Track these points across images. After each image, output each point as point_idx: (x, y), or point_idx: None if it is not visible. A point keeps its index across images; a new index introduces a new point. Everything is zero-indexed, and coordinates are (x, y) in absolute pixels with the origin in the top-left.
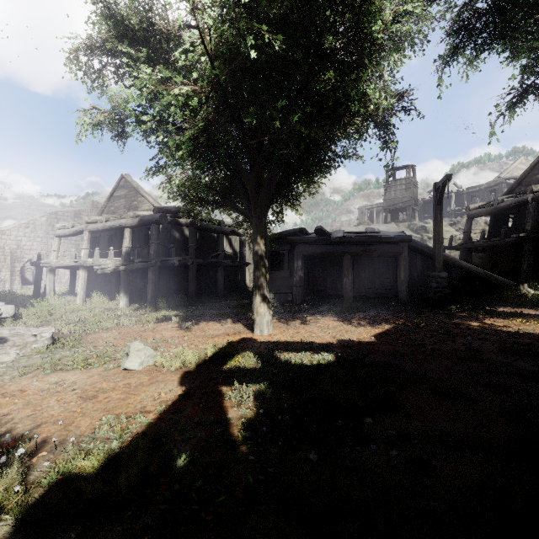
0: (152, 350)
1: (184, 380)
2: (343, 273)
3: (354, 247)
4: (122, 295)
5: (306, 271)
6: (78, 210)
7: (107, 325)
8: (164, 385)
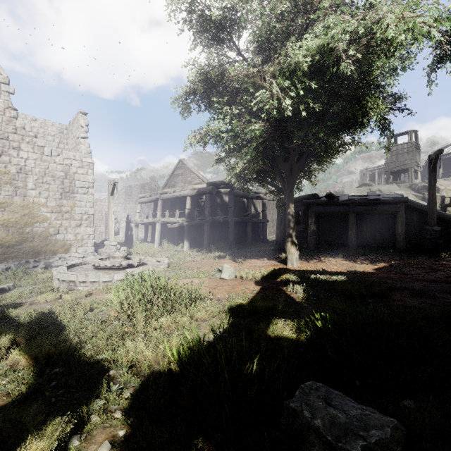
0: (233, 269)
1: (258, 284)
2: (348, 227)
3: (358, 207)
4: (185, 242)
5: (317, 226)
6: (143, 183)
7: (188, 259)
8: (248, 285)
